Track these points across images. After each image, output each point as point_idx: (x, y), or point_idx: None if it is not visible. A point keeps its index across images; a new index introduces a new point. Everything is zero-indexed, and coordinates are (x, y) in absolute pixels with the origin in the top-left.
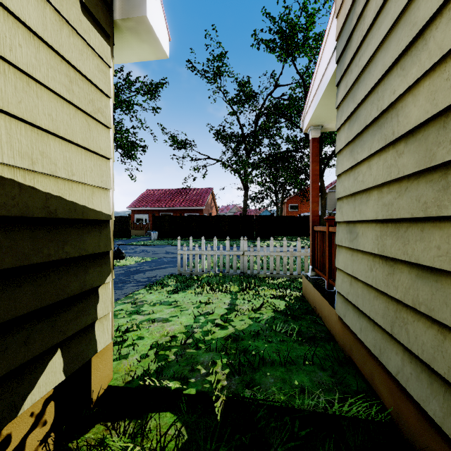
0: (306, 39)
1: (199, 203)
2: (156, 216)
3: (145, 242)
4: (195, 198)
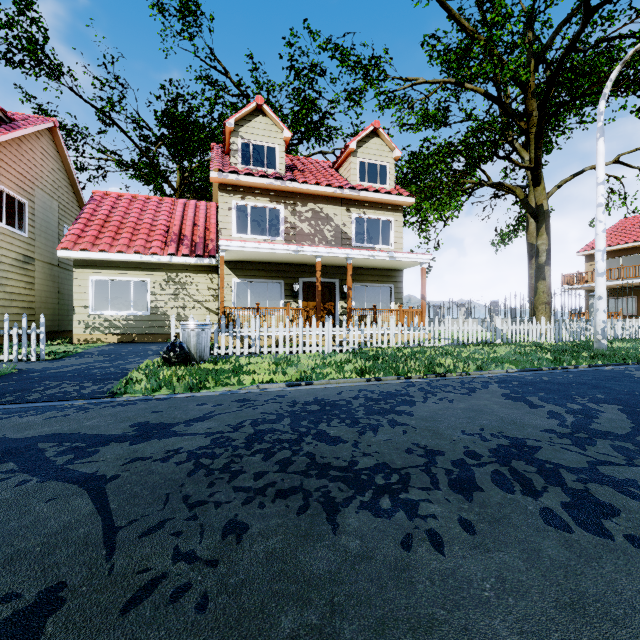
0: None
1: None
2: None
3: None
4: None
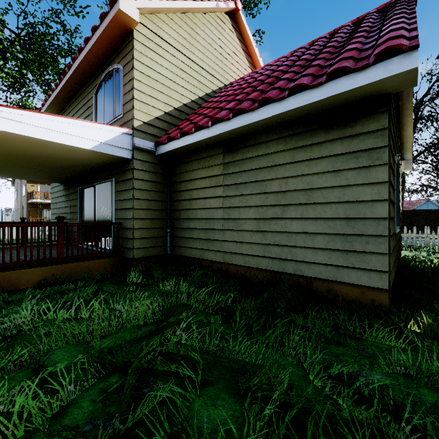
0: None
1: None
2: None
3: None
4: None
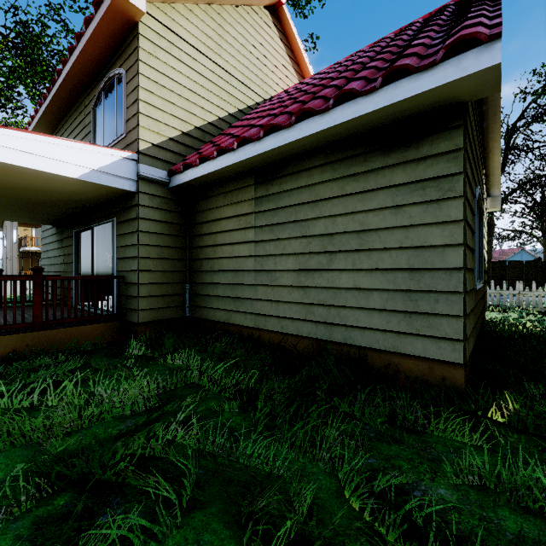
0: None
1: None
2: None
3: None
4: None
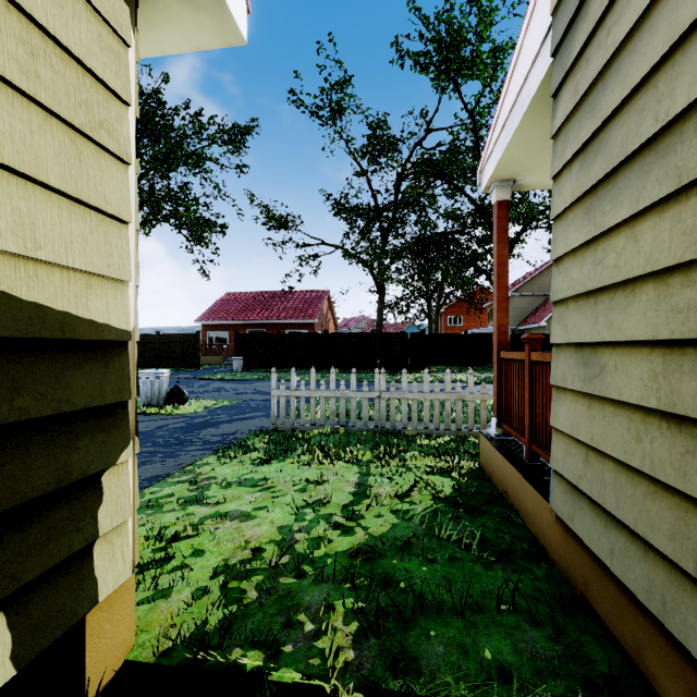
0: (477, 56)
1: (307, 313)
2: (241, 334)
3: (223, 374)
4: (302, 306)
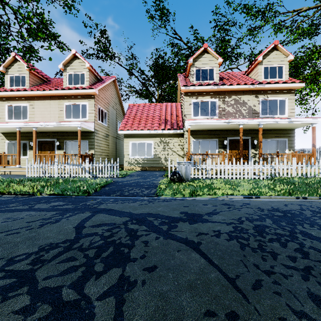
0: None
1: None
2: None
3: None
4: None
